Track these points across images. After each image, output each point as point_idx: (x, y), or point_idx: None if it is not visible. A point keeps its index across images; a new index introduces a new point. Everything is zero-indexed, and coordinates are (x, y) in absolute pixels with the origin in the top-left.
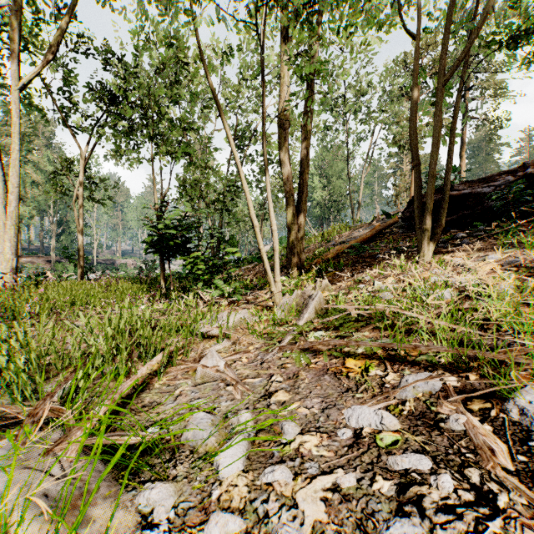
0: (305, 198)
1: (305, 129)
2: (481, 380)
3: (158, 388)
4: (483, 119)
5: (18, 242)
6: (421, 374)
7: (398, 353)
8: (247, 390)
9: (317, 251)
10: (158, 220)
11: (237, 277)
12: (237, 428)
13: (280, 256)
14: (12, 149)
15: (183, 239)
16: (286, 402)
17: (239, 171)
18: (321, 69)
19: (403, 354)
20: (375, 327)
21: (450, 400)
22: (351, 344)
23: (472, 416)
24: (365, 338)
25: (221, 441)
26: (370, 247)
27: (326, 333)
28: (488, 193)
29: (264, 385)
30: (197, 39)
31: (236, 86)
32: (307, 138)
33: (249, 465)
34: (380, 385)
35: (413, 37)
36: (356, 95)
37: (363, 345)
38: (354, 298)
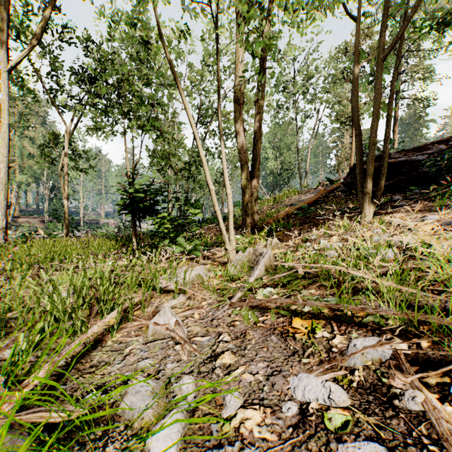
0: (258, 165)
1: (258, 105)
2: (437, 351)
3: (109, 345)
4: (413, 99)
5: (8, 205)
6: (370, 338)
7: (344, 313)
8: (194, 350)
9: (269, 212)
10: (130, 185)
11: (200, 235)
12: (178, 396)
13: (238, 217)
14: (2, 124)
15: (151, 202)
16: (231, 366)
17: (197, 139)
18: (271, 44)
19: (350, 315)
20: (321, 285)
21: (409, 380)
22: (298, 303)
23: (430, 394)
24: (311, 296)
25: (154, 420)
26: (315, 209)
27: (275, 290)
28: (422, 161)
29: (212, 345)
30: (157, 18)
31: (200, 70)
32: (260, 113)
33: (183, 449)
34: (327, 349)
35: (355, 18)
36: (304, 78)
37: (309, 304)
38: (301, 255)
